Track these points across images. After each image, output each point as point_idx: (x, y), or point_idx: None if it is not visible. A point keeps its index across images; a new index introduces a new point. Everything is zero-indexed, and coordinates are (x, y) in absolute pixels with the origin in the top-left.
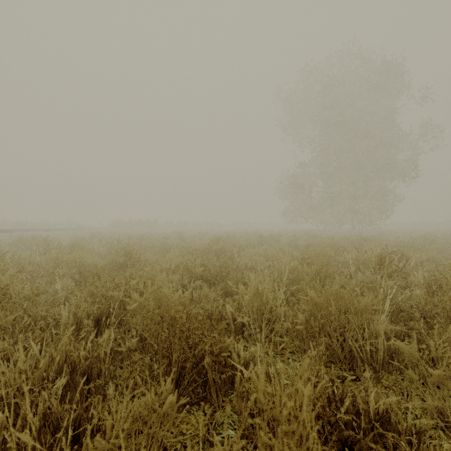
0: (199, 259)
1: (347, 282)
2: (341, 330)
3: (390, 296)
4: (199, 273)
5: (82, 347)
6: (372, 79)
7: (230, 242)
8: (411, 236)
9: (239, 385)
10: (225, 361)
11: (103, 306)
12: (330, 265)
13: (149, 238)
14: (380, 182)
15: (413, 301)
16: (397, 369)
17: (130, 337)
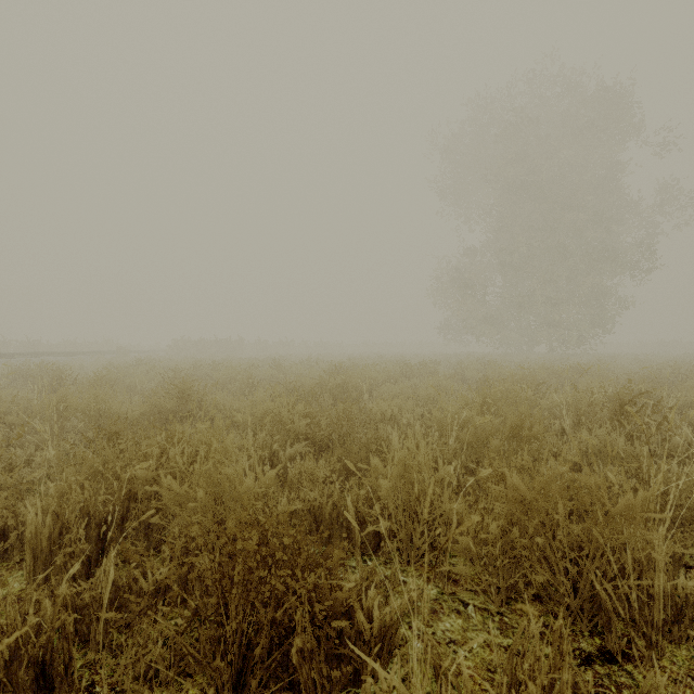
0: (302, 405)
1: (562, 446)
2: (574, 555)
3: (655, 479)
4: (301, 430)
5: (32, 608)
6: (582, 115)
7: (357, 373)
8: (647, 364)
9: (371, 675)
10: (342, 626)
11: (116, 498)
12: (534, 417)
13: (226, 367)
14: (595, 279)
15: (691, 486)
16: (691, 636)
17: (163, 558)
